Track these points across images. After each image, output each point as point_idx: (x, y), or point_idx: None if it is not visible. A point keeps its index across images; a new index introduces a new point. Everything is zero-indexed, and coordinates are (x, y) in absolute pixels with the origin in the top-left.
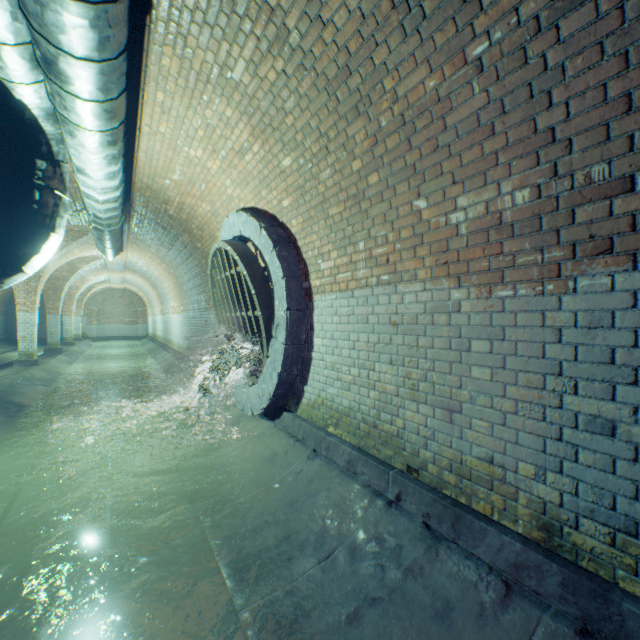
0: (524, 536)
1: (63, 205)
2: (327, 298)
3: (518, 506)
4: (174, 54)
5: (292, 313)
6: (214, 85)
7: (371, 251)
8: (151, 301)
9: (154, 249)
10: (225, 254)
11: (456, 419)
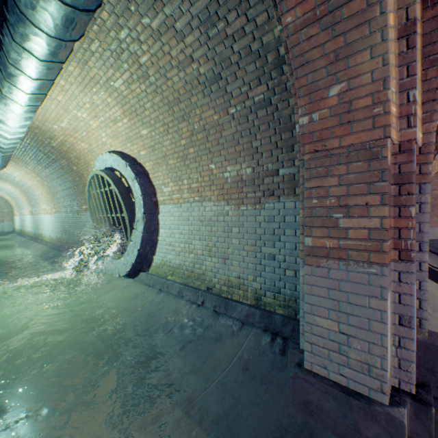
0: (250, 304)
1: None
2: (167, 207)
3: (248, 293)
4: (78, 66)
5: (147, 215)
6: (102, 85)
7: (190, 185)
8: (19, 204)
9: (32, 166)
10: (101, 178)
11: (227, 262)
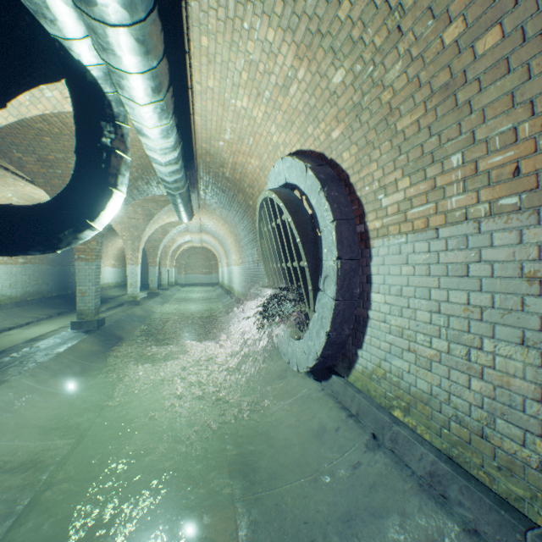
0: None
1: (124, 164)
2: (391, 242)
3: None
4: None
5: (343, 263)
6: (253, 2)
7: (476, 164)
8: (220, 256)
9: (218, 212)
10: (270, 204)
11: None
